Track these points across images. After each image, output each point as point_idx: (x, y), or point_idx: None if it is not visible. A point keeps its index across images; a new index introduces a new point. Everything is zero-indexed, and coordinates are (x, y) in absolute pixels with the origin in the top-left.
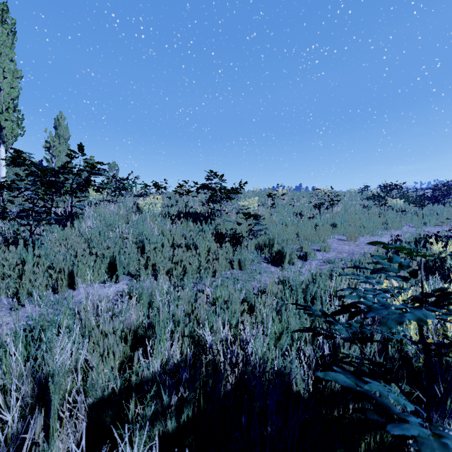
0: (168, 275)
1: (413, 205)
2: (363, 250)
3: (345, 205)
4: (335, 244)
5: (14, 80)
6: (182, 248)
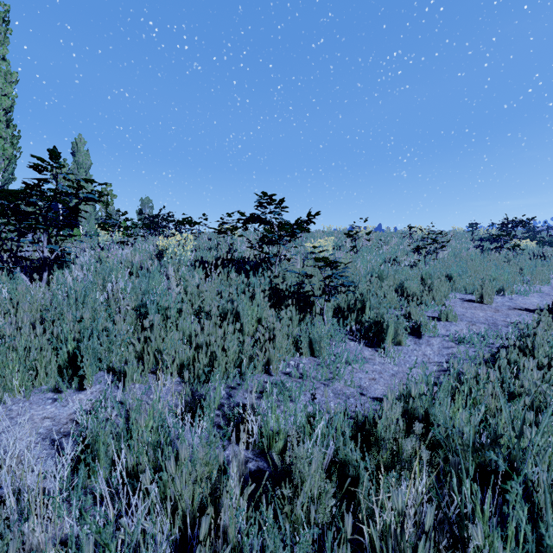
0: (182, 370)
1: (549, 249)
2: (509, 318)
3: (453, 248)
4: (459, 307)
5: (7, 85)
6: (212, 320)
